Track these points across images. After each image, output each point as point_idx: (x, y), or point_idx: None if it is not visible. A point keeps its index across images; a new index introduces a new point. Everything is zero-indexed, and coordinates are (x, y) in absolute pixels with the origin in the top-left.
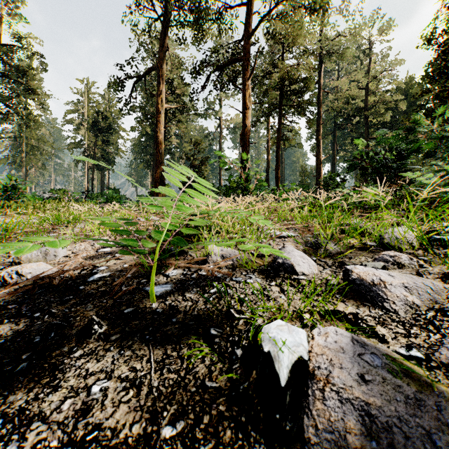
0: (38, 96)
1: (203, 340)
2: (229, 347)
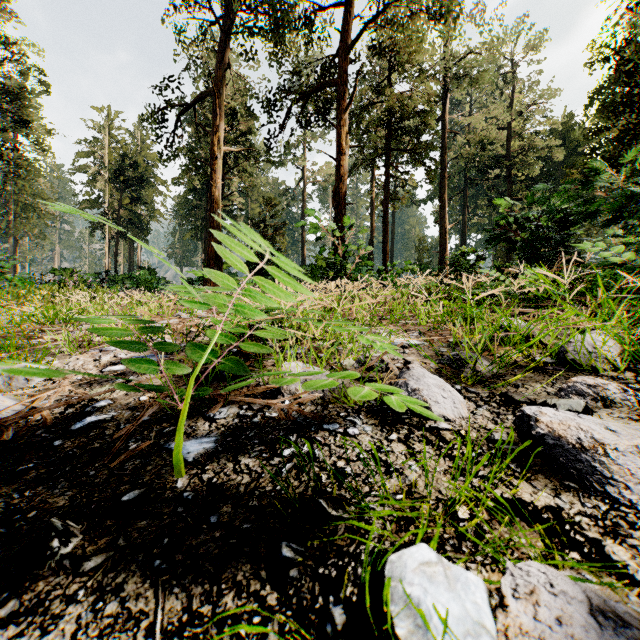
0: (32, 130)
1: (267, 572)
2: (317, 595)
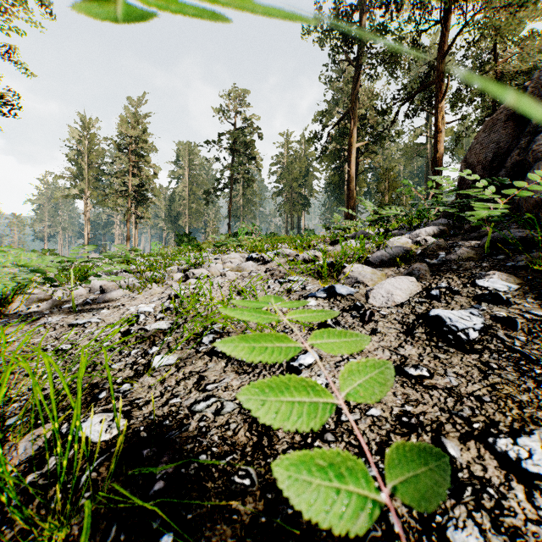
0: (256, 161)
1: None
2: None
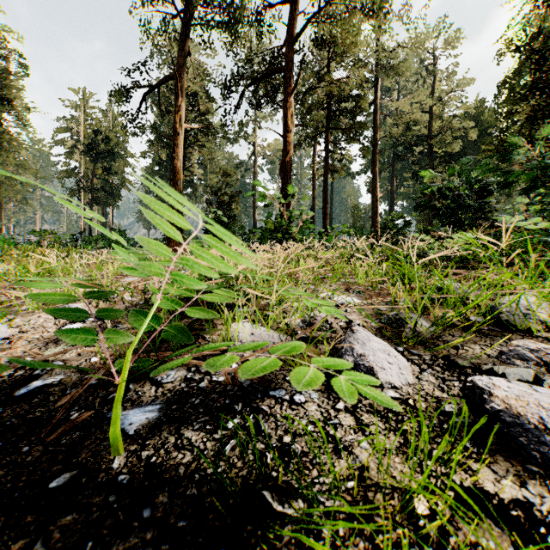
0: (15, 108)
1: None
2: None
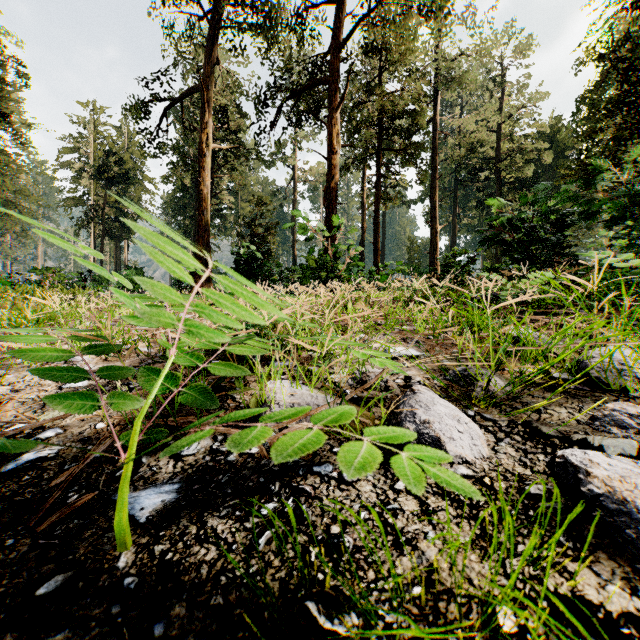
0: (12, 124)
1: None
2: None
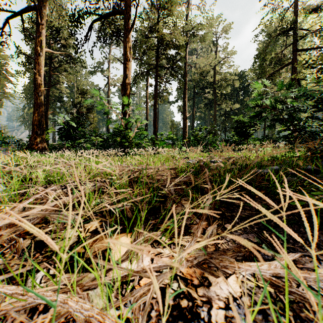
0: None
1: None
2: None
